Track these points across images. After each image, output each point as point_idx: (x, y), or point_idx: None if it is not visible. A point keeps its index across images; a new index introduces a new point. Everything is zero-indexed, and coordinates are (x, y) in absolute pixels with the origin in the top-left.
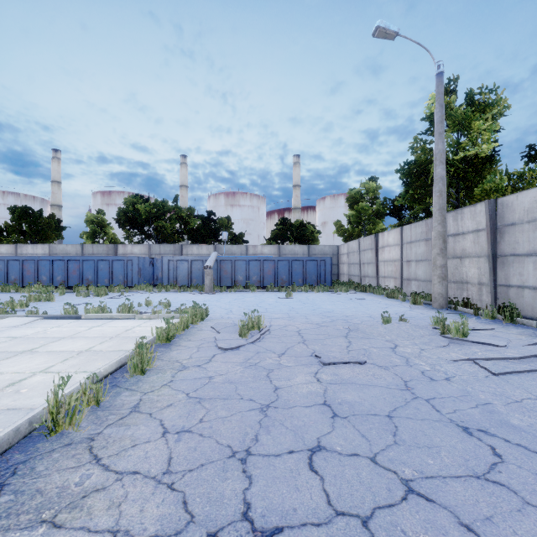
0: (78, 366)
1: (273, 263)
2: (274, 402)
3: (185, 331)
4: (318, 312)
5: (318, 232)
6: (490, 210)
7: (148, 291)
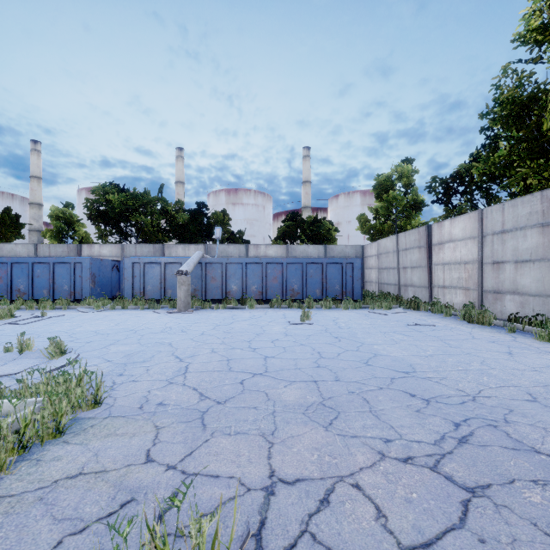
0: None
1: (279, 267)
2: None
3: None
4: (384, 375)
5: (335, 229)
6: None
7: (95, 308)
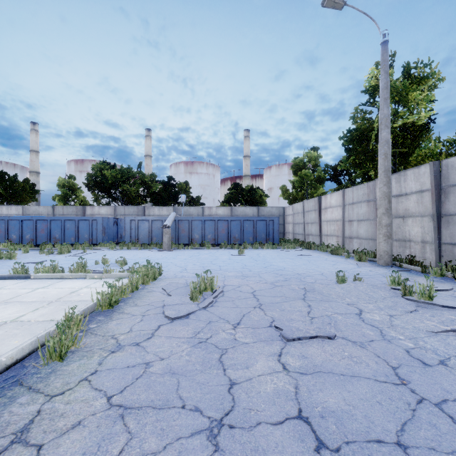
0: None
1: (226, 223)
2: (229, 414)
3: (134, 293)
4: (270, 270)
5: (266, 195)
6: (435, 171)
7: (110, 249)
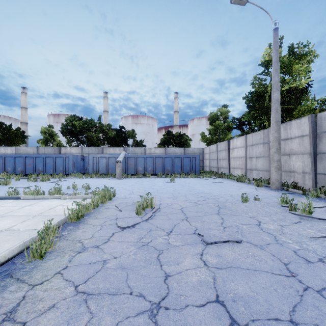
0: None
1: (161, 159)
2: (165, 299)
3: (95, 210)
4: (193, 192)
5: (190, 139)
6: (312, 121)
7: (78, 177)
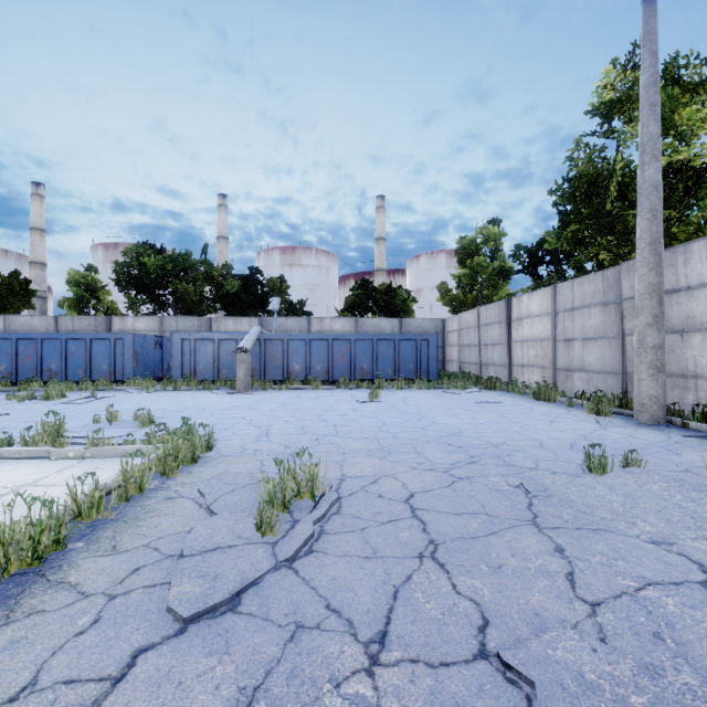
0: None
1: (347, 345)
2: None
3: (129, 505)
4: (434, 435)
5: (413, 299)
6: None
7: (144, 389)
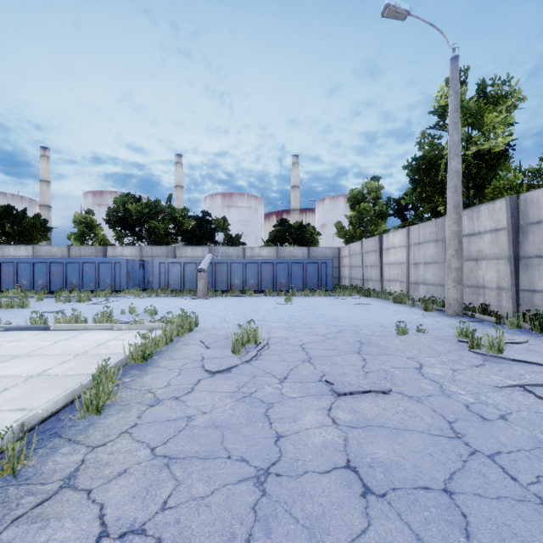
0: (17, 400)
1: (271, 266)
2: (276, 464)
3: (168, 346)
4: (322, 320)
5: (318, 233)
6: (512, 207)
7: (136, 296)
